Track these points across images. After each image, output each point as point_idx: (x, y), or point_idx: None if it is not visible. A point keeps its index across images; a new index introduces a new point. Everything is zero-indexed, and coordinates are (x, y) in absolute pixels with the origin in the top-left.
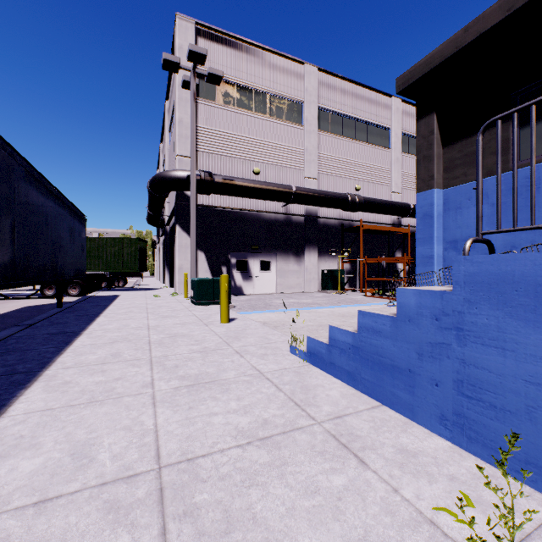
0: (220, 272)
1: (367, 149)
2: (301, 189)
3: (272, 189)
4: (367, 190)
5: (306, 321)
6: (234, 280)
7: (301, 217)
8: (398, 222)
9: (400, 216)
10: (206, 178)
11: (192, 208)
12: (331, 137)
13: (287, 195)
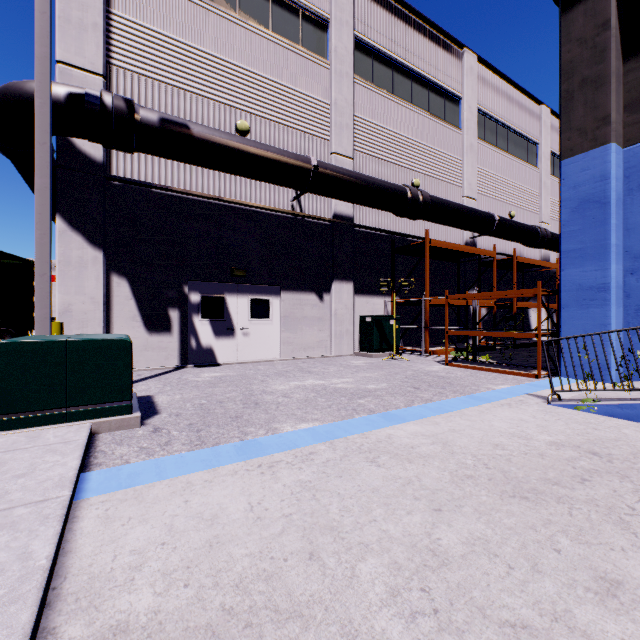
0: (165, 320)
1: (430, 123)
2: (326, 164)
3: (270, 155)
4: (430, 190)
5: (406, 601)
6: (196, 336)
7: (326, 223)
8: (472, 243)
9: (479, 232)
10: (116, 106)
11: (38, 143)
12: (375, 93)
13: (301, 172)
